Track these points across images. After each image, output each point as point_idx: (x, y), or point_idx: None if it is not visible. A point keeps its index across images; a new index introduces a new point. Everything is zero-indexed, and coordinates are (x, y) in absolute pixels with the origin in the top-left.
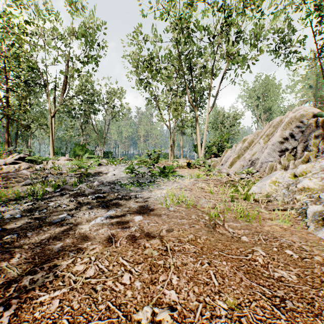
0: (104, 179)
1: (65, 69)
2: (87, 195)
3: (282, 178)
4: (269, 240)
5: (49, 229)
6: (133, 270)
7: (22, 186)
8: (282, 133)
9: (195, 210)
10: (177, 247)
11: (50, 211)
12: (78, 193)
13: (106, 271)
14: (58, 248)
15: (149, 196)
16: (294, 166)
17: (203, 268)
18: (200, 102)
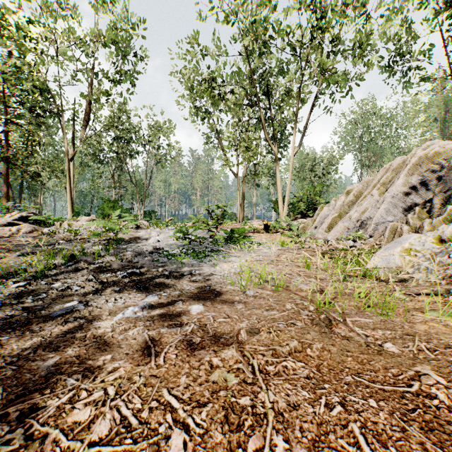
0: (142, 248)
1: (89, 91)
2: (115, 271)
3: (421, 245)
4: (438, 352)
5: (43, 329)
6: (191, 420)
7: (17, 257)
8: (407, 180)
9: (289, 294)
10: (272, 366)
11: (52, 297)
12: (102, 268)
13: (134, 425)
14: (49, 368)
15: (211, 273)
16: (431, 228)
17: (334, 415)
18: (281, 140)
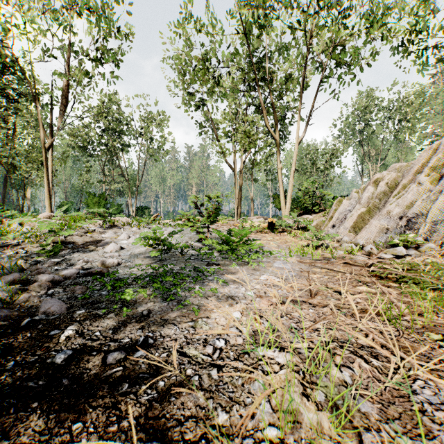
0: (84, 263)
1: (67, 71)
2: None
3: None
4: None
5: None
6: None
7: None
8: None
9: None
10: None
11: None
12: None
13: None
14: None
15: (181, 348)
16: None
17: None
18: (281, 130)
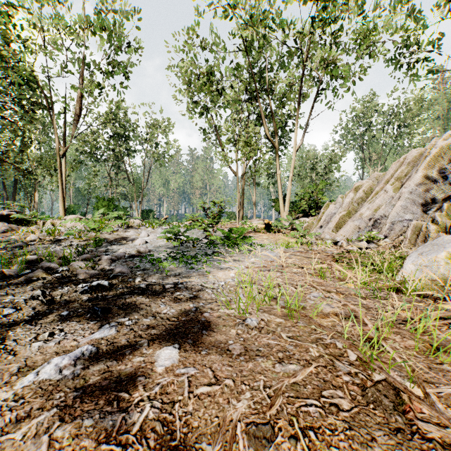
0: (125, 251)
1: (81, 84)
2: (79, 282)
3: None
4: None
5: None
6: None
7: None
8: (426, 173)
9: (308, 324)
10: None
11: None
12: (64, 278)
13: None
14: None
15: (202, 284)
16: None
17: None
18: (282, 136)
